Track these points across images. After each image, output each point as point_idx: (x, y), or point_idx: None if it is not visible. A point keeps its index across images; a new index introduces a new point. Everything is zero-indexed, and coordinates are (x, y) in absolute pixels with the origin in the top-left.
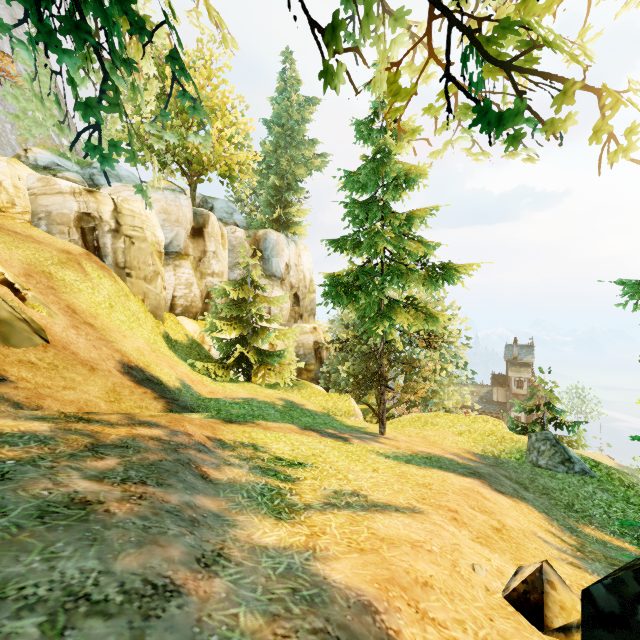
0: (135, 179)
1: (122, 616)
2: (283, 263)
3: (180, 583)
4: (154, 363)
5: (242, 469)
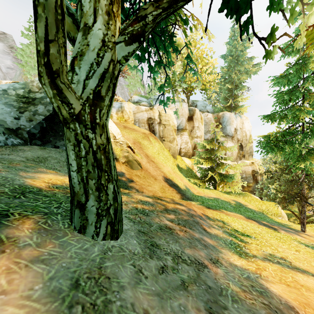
0: (165, 99)
1: (191, 266)
2: (233, 128)
3: (206, 264)
4: (175, 178)
5: (219, 231)
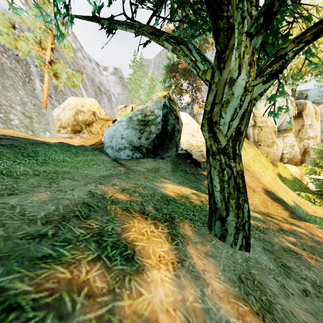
0: None
1: None
2: None
3: None
4: (277, 190)
5: None
